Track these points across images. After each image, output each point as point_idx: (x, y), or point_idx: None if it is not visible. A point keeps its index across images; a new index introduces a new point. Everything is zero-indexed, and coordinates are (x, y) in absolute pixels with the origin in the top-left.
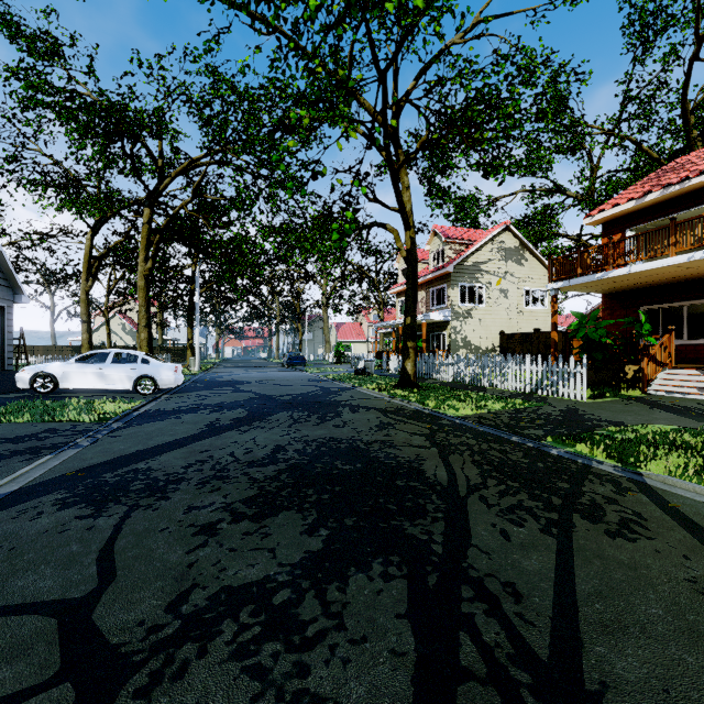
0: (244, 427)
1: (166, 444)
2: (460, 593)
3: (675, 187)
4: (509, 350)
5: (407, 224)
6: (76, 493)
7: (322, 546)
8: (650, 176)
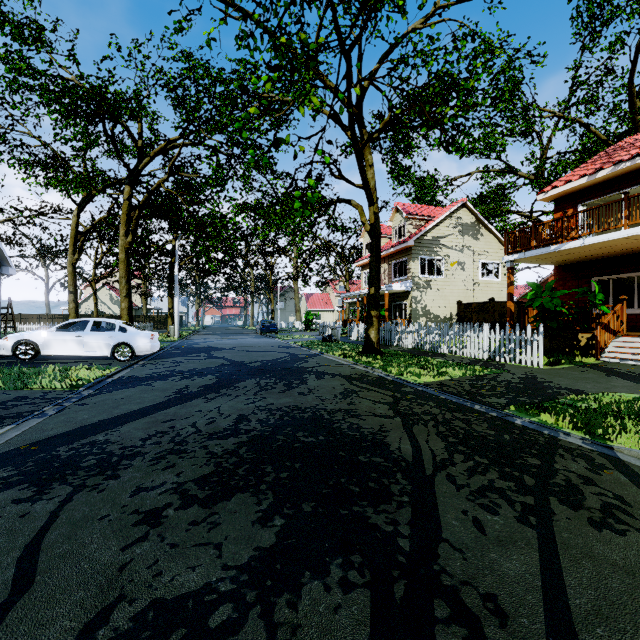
0: (211, 394)
1: (130, 414)
2: (433, 611)
3: (626, 164)
4: (466, 318)
5: (371, 200)
6: (23, 470)
7: (275, 540)
8: (600, 155)
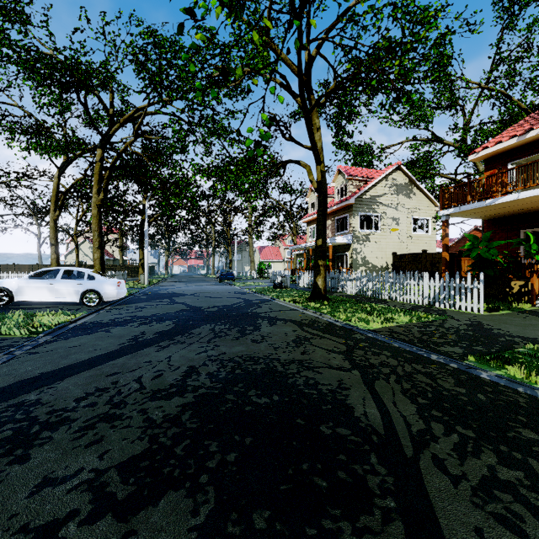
0: (165, 342)
1: (77, 365)
2: None
3: None
4: (401, 268)
5: (318, 160)
6: None
7: None
8: (525, 119)
